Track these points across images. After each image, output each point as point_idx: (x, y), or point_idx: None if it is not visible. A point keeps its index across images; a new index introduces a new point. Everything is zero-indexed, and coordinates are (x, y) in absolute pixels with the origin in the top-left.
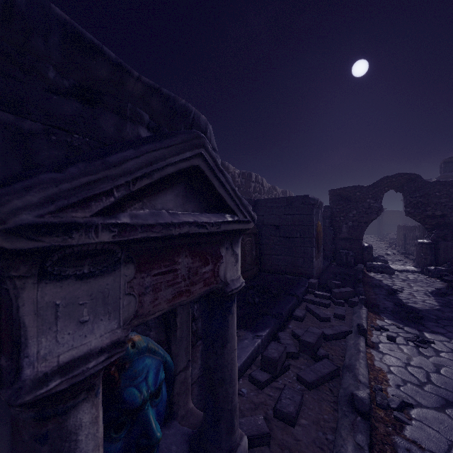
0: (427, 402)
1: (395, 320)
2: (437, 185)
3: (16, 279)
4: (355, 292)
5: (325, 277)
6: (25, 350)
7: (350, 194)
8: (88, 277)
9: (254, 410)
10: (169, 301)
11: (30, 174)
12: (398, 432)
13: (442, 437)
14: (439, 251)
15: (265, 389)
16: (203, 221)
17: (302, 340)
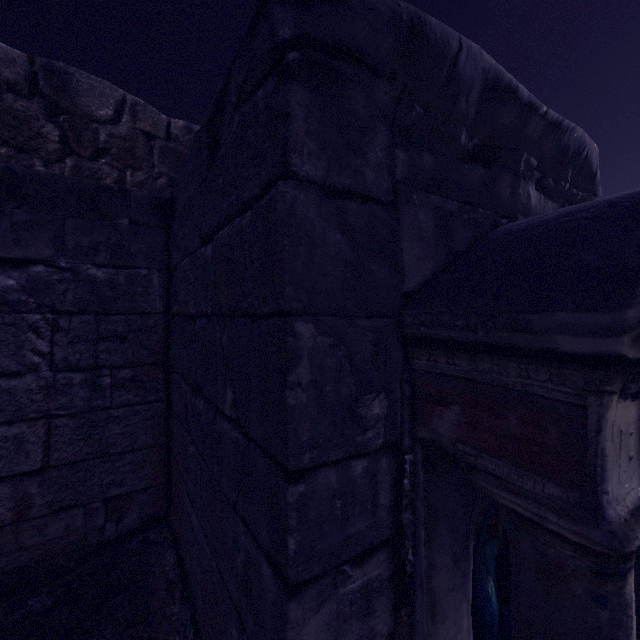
0: None
1: None
2: None
3: (606, 395)
4: None
5: None
6: (601, 483)
7: None
8: (635, 398)
9: None
10: None
11: (632, 263)
12: None
13: None
14: None
15: None
16: None
17: None
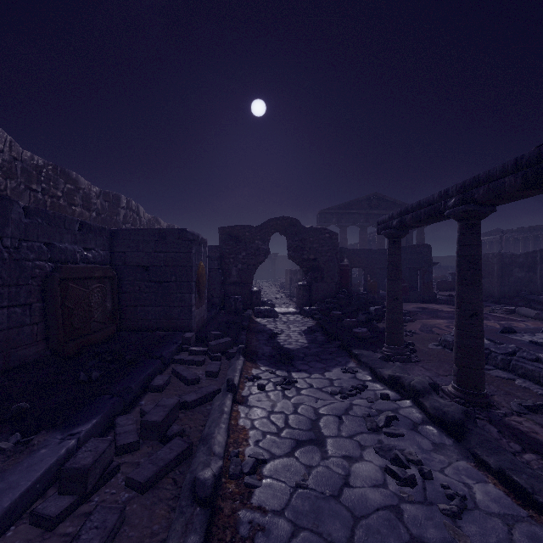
0: (280, 450)
1: (269, 366)
2: (311, 231)
3: None
4: (236, 342)
5: (209, 329)
6: None
7: (239, 233)
8: None
9: None
10: None
11: None
12: (246, 503)
13: (287, 486)
14: (312, 292)
15: (59, 527)
16: None
17: (145, 421)
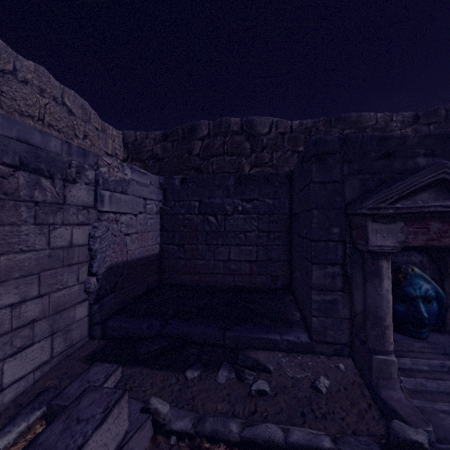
0: None
1: None
2: None
3: (367, 221)
4: None
5: None
6: (369, 239)
7: None
8: (385, 224)
9: None
10: (424, 241)
11: (370, 196)
12: None
13: None
14: None
15: None
16: (448, 205)
17: None
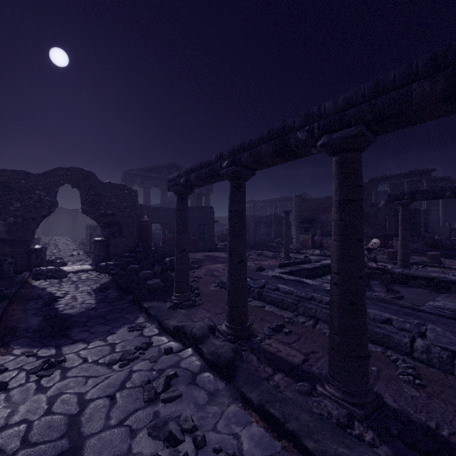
0: None
1: (30, 345)
2: (108, 186)
3: None
4: None
5: None
6: None
7: (11, 180)
8: None
9: None
10: None
11: None
12: None
13: None
14: (110, 247)
15: None
16: None
17: None
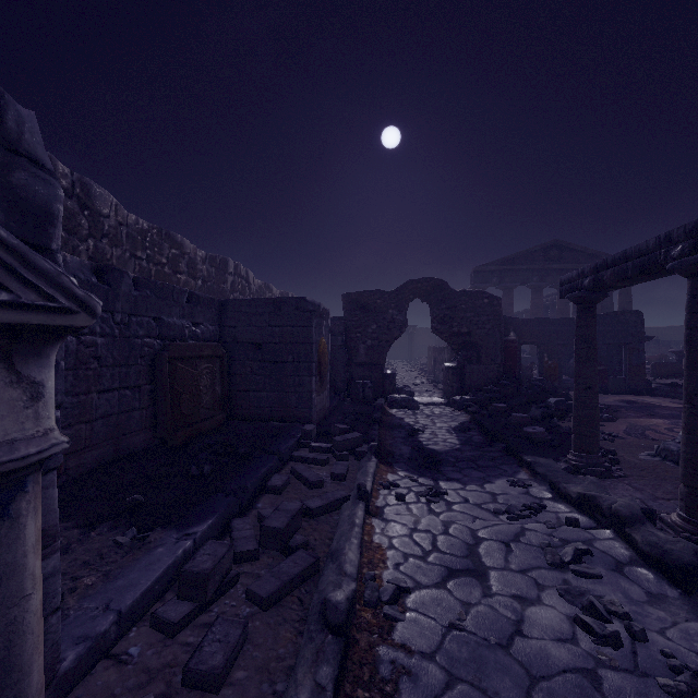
0: (428, 579)
1: (410, 471)
2: (463, 296)
3: None
4: (366, 438)
5: (332, 421)
6: None
7: (369, 301)
8: None
9: (144, 687)
10: None
11: None
12: (386, 638)
13: (438, 624)
14: (465, 377)
15: (180, 635)
16: None
17: (265, 526)
